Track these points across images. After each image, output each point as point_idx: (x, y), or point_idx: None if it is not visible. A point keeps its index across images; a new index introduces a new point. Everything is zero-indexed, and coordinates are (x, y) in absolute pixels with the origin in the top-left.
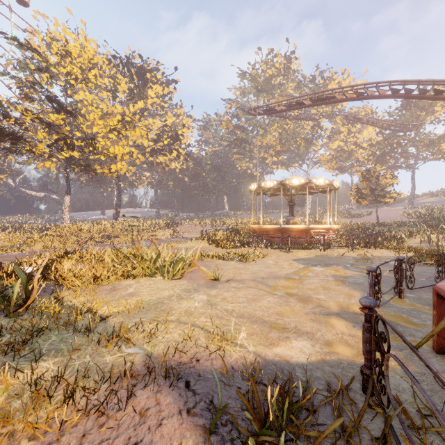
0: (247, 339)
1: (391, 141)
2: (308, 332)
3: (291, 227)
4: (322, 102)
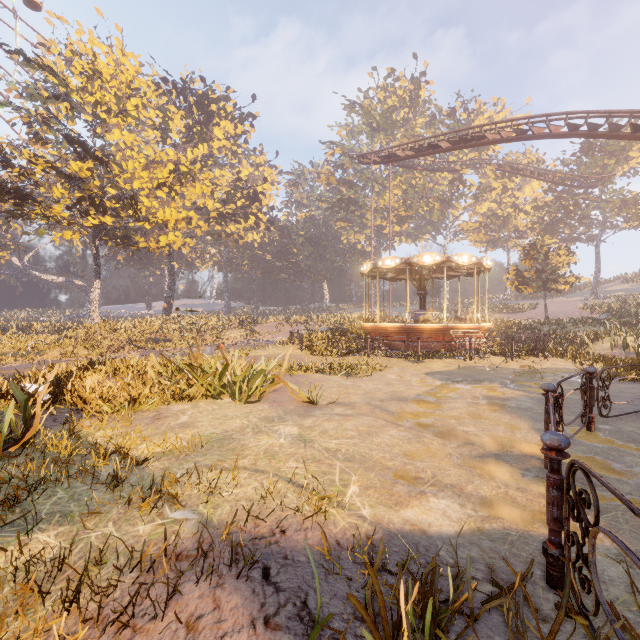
0: (360, 496)
1: (565, 202)
2: (453, 483)
3: (422, 325)
4: (467, 144)
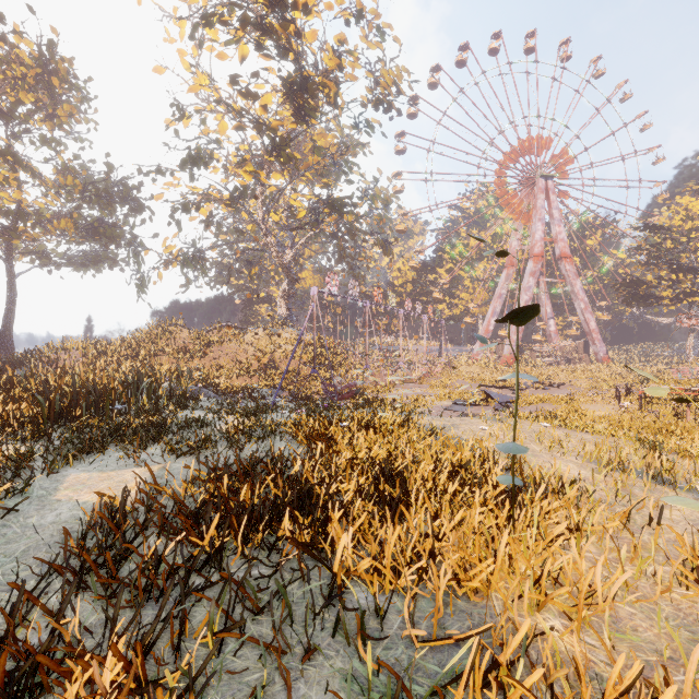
0: None
1: None
2: None
3: None
4: None
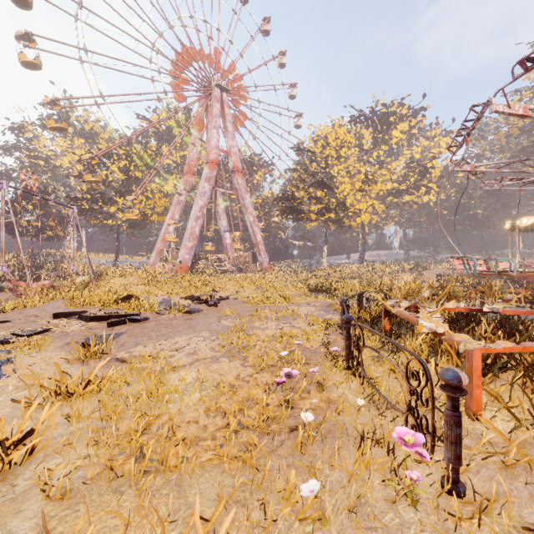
0: None
1: None
2: None
3: None
4: None
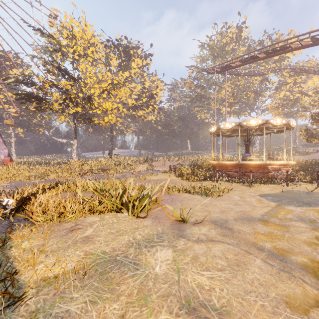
0: None
1: None
2: None
3: (249, 162)
4: (276, 53)
